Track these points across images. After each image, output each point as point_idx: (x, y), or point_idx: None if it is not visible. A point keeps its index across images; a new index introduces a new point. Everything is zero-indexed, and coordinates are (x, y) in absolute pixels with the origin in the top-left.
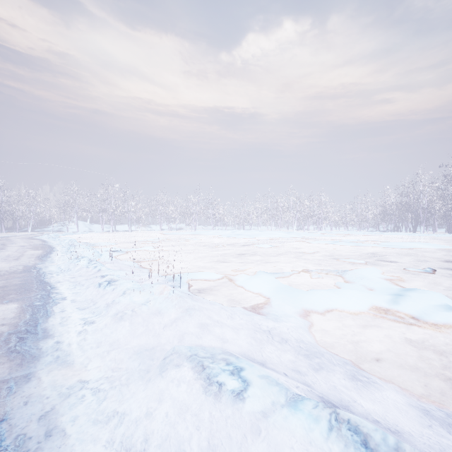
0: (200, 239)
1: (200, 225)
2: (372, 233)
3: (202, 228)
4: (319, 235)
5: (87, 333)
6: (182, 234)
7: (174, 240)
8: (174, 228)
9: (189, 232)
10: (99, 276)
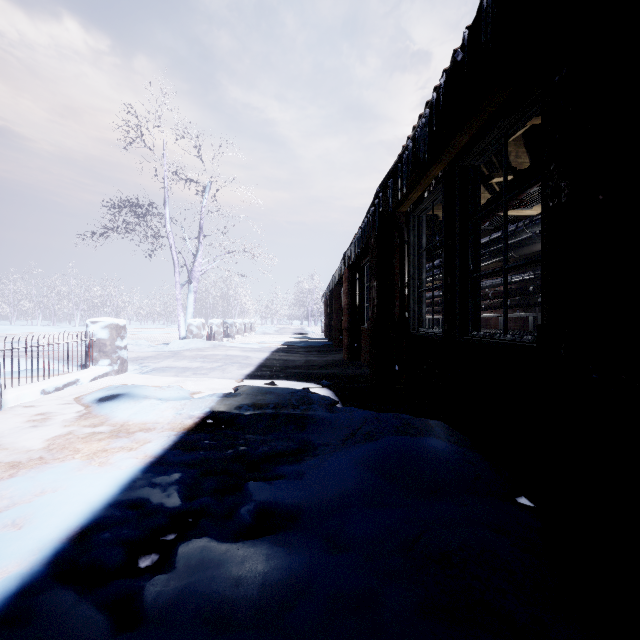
0: None
1: None
2: (164, 326)
3: None
4: None
5: None
6: None
7: None
8: None
9: None
10: None
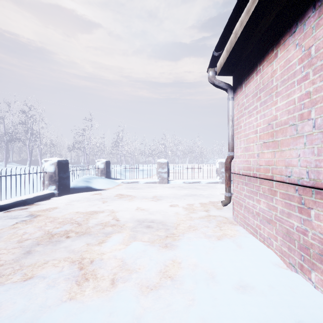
0: None
1: None
2: None
3: None
4: None
5: None
6: None
7: None
8: None
9: None
10: None
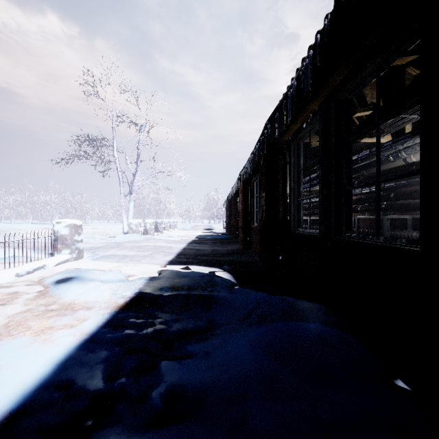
0: None
1: None
2: (115, 224)
3: None
4: None
5: None
6: None
7: None
8: None
9: None
10: None
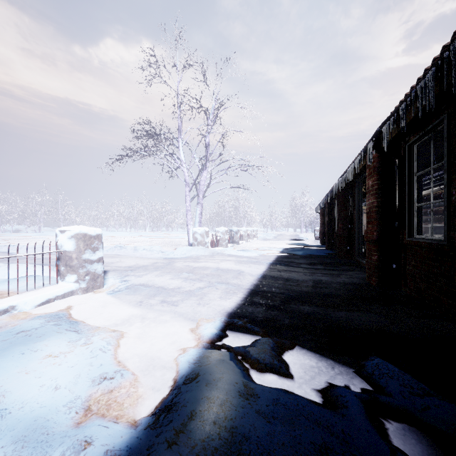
0: (48, 238)
1: (46, 227)
2: None
3: (49, 230)
4: (155, 234)
5: (20, 251)
6: (25, 235)
7: (20, 239)
8: (7, 230)
9: (34, 234)
10: (3, 246)
